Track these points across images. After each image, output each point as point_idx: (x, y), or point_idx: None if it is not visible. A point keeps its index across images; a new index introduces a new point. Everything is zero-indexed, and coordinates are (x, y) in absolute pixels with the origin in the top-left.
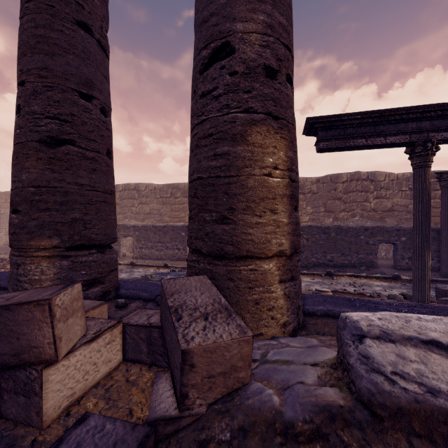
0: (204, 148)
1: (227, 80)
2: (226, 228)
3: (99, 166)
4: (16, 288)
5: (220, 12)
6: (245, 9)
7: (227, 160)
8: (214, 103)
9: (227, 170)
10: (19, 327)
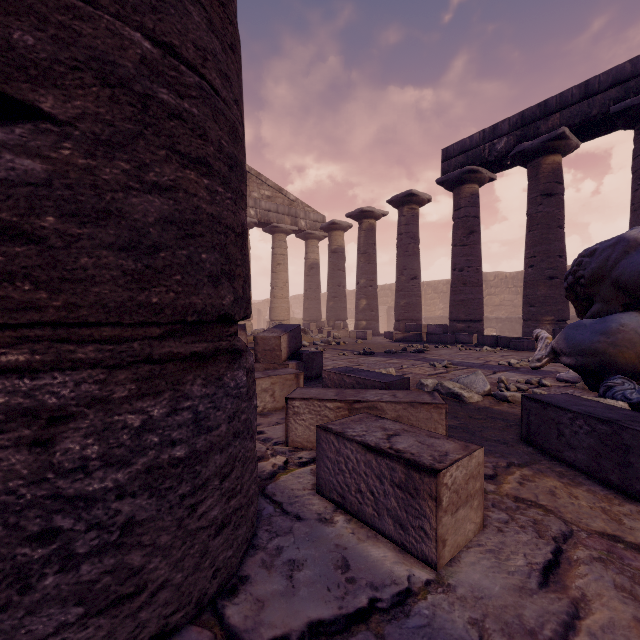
0: None
1: None
2: None
3: None
4: None
5: None
6: None
7: None
8: None
9: None
10: None
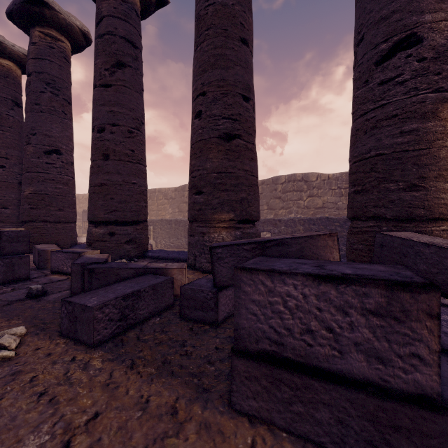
0: (386, 128)
1: (415, 66)
2: (416, 194)
3: (254, 156)
4: (202, 251)
5: (404, 8)
6: (433, 1)
7: (416, 136)
8: (398, 88)
9: (416, 144)
10: (318, 250)
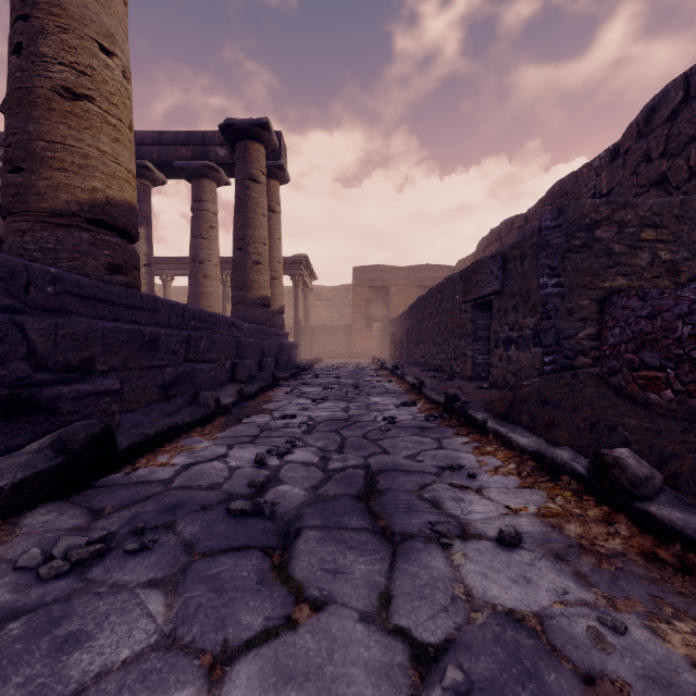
0: None
1: None
2: None
3: None
4: None
5: None
6: None
7: None
8: None
9: None
10: None
